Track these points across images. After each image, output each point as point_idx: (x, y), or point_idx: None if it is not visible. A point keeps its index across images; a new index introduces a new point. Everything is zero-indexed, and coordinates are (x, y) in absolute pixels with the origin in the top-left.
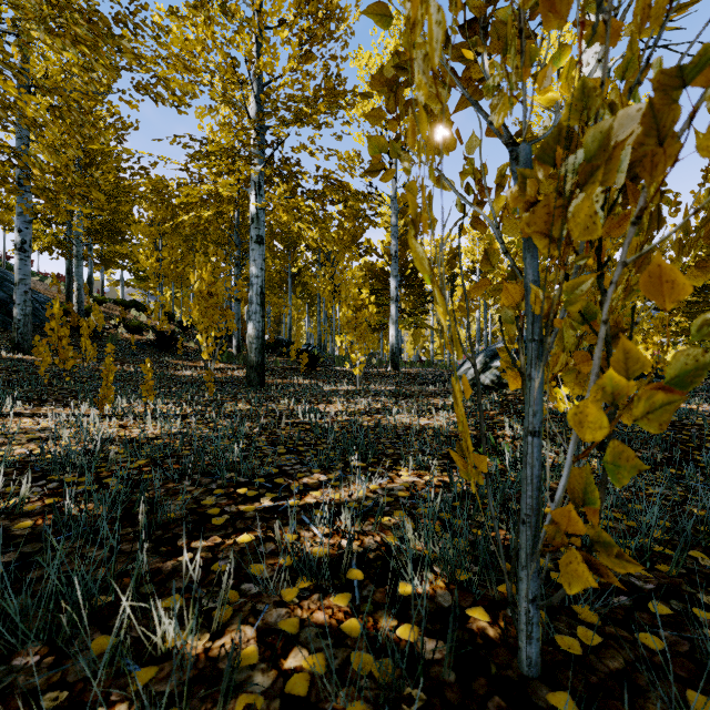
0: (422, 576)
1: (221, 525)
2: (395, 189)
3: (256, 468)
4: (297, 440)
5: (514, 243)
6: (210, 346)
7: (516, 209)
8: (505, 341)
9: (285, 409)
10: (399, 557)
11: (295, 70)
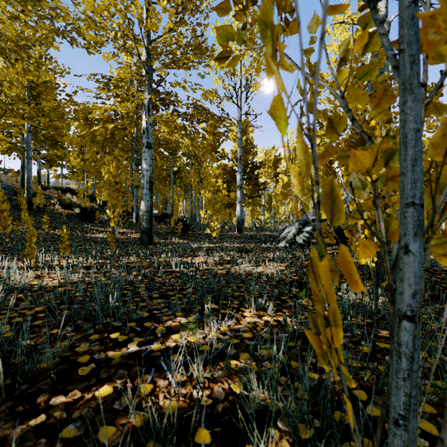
0: (267, 434)
1: (86, 375)
2: (240, 115)
3: (131, 312)
4: (168, 287)
5: None
6: (115, 217)
7: (361, 78)
8: (358, 207)
9: (163, 261)
10: (245, 409)
11: (172, 29)
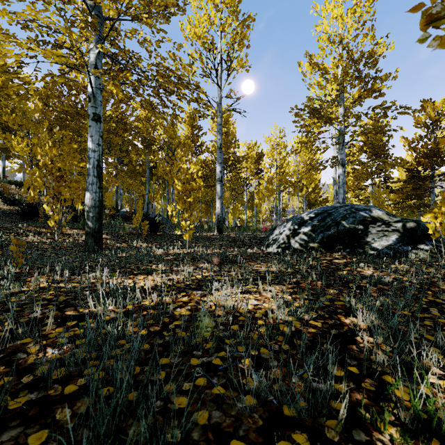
0: None
1: None
2: (220, 96)
3: None
4: None
5: (304, 142)
6: (55, 215)
7: None
8: None
9: (89, 286)
10: None
11: None
